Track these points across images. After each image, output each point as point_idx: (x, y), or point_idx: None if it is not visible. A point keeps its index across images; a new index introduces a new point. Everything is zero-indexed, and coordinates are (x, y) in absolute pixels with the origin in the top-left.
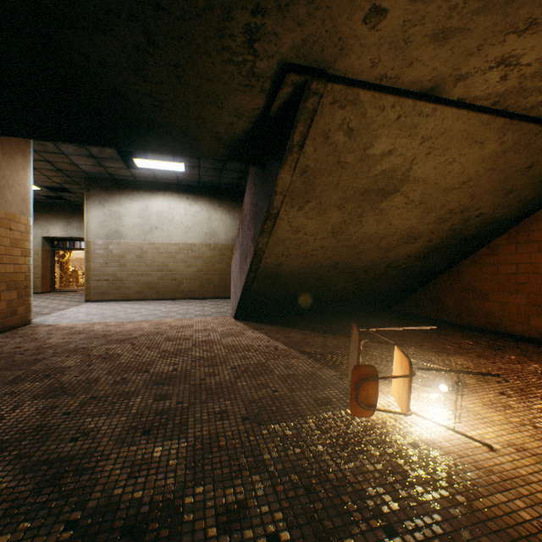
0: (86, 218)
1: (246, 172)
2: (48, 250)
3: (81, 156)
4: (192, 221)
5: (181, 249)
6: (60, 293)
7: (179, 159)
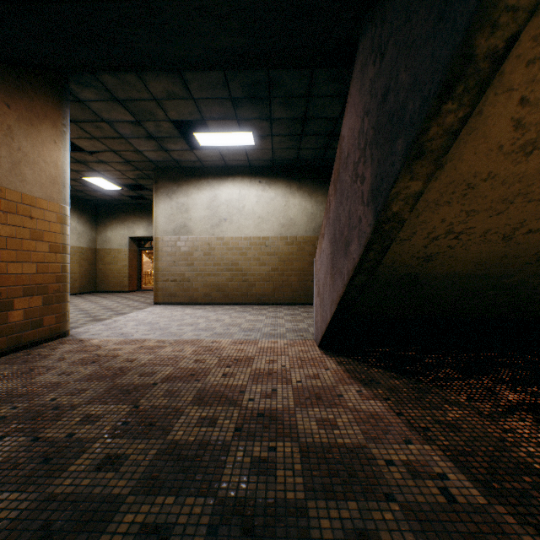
0: (154, 212)
1: (333, 135)
2: (135, 250)
3: (140, 138)
4: (265, 210)
5: (253, 244)
6: (144, 292)
7: (246, 126)
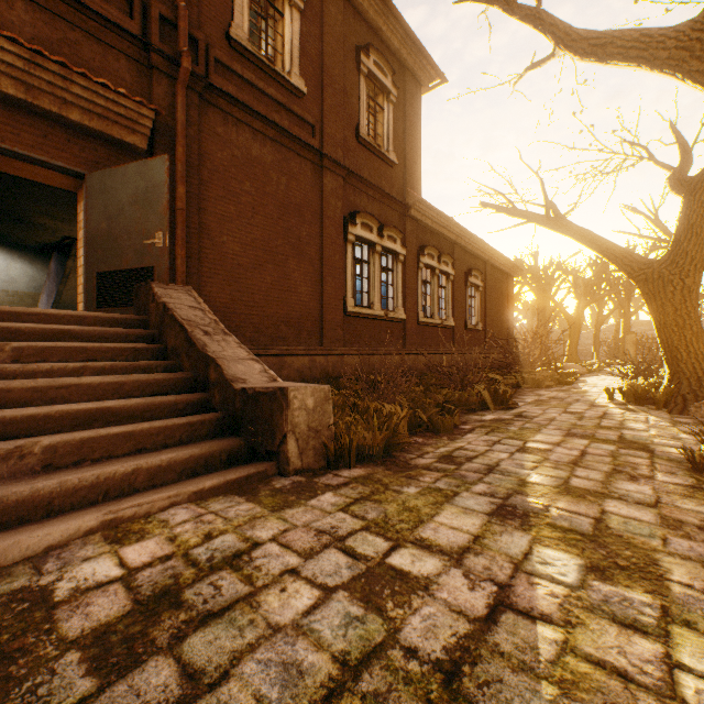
0: None
1: None
2: None
3: None
4: None
5: None
6: None
7: None
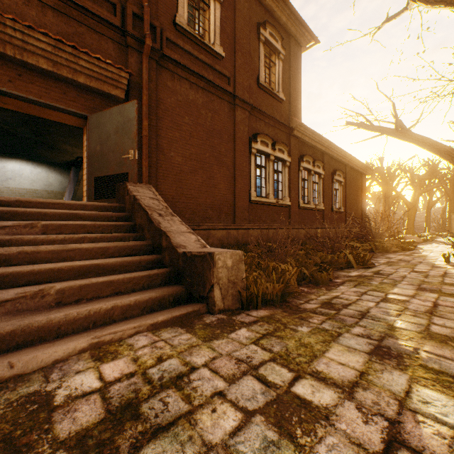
0: None
1: None
2: None
3: None
4: (36, 177)
5: (29, 192)
6: None
7: None
